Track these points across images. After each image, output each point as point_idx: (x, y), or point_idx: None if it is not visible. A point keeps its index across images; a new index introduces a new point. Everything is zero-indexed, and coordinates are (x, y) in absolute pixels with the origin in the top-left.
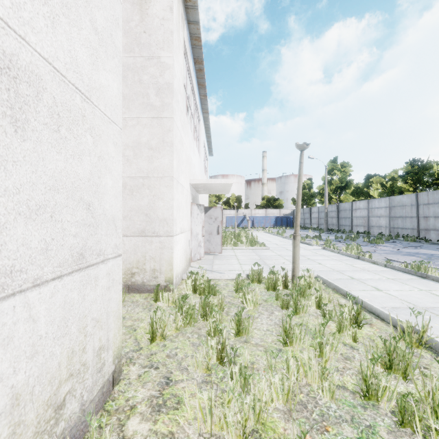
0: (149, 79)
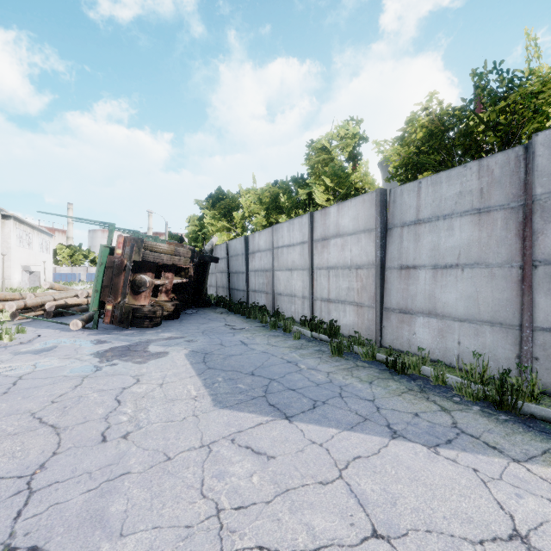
0: (4, 246)
